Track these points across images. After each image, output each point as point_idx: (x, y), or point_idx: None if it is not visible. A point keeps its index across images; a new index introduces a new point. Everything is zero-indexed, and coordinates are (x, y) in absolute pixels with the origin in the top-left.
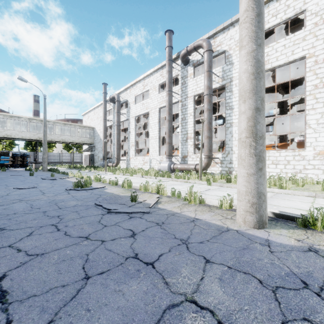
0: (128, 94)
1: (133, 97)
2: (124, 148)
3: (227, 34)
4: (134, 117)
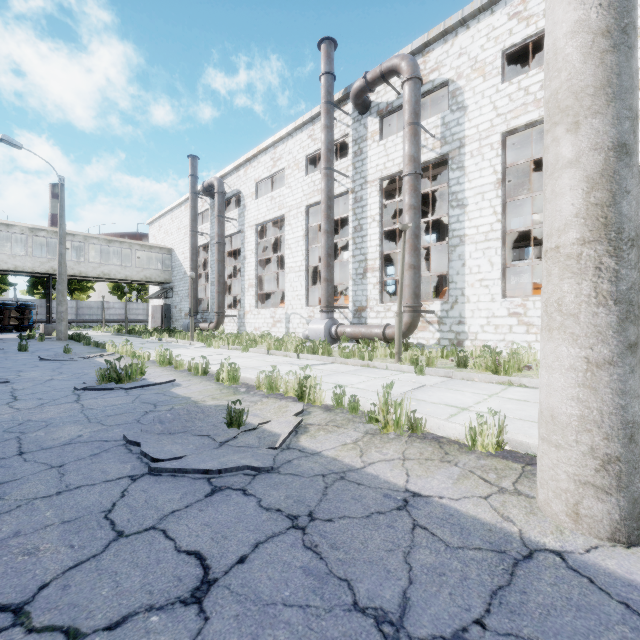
0: (241, 179)
1: (253, 185)
2: (235, 291)
3: (453, 45)
4: (254, 226)
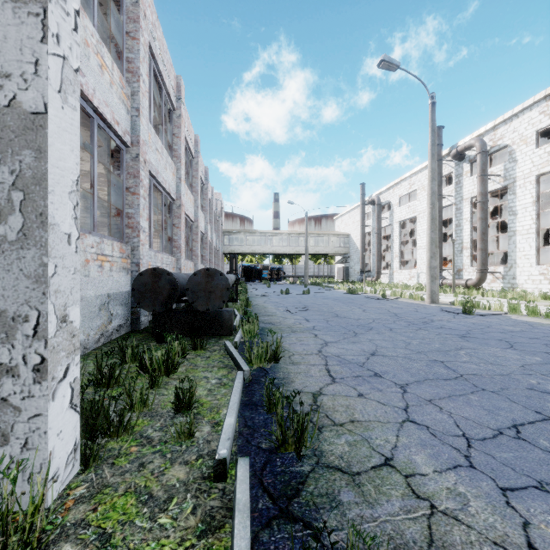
0: (391, 195)
1: (397, 199)
2: (388, 257)
3: (510, 126)
4: (398, 222)
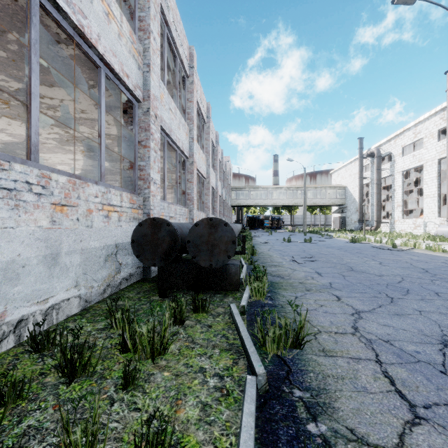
0: (392, 146)
1: (400, 149)
2: (386, 207)
3: None
4: (400, 172)
